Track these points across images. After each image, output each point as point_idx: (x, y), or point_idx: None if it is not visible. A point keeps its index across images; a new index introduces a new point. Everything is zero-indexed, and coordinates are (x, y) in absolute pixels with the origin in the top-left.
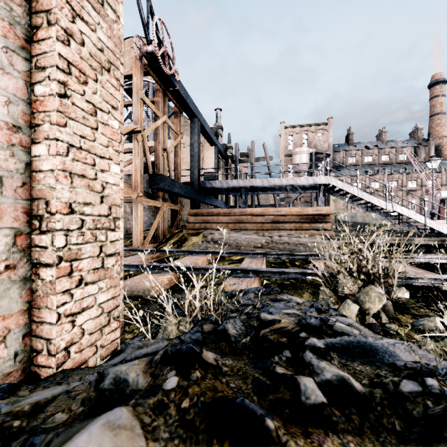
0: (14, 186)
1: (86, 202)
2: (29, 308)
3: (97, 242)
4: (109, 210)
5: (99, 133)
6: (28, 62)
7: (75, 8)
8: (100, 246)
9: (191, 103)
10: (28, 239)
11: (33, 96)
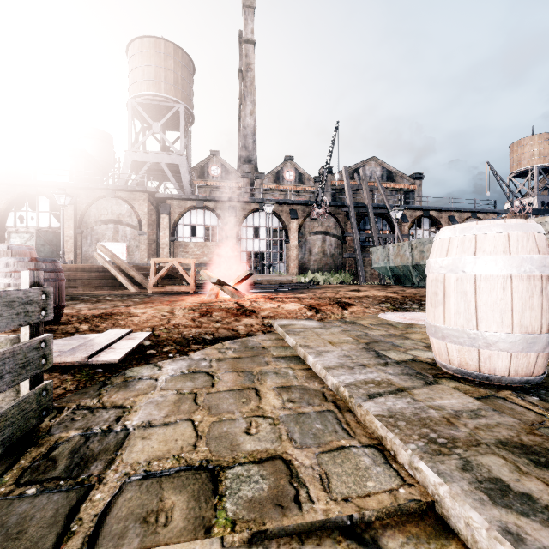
0: None
1: None
2: None
3: None
4: None
5: None
6: None
7: None
8: None
9: (544, 211)
10: None
11: None
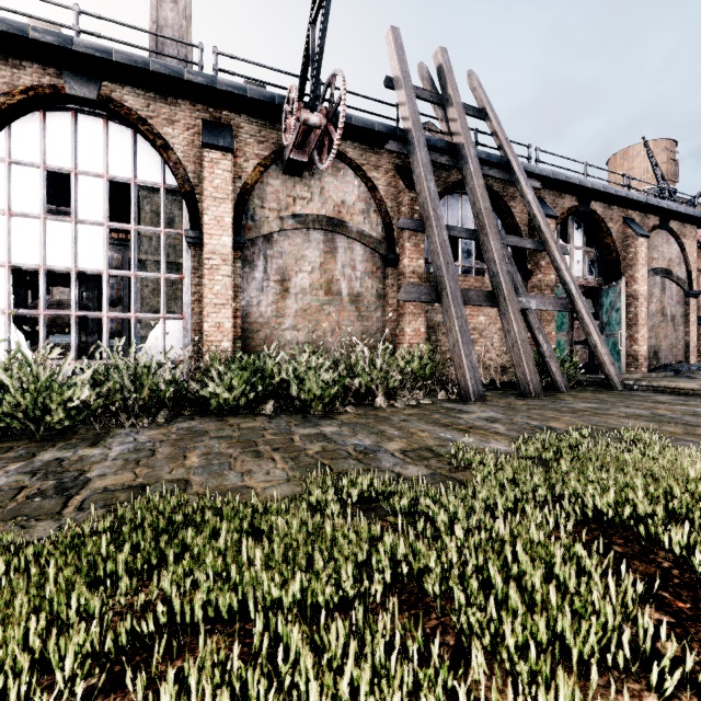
0: (683, 343)
1: (692, 344)
2: (684, 358)
3: (693, 350)
4: (695, 345)
5: (693, 333)
6: (684, 326)
7: (691, 317)
8: (694, 351)
9: None
10: (684, 349)
11: (685, 331)
